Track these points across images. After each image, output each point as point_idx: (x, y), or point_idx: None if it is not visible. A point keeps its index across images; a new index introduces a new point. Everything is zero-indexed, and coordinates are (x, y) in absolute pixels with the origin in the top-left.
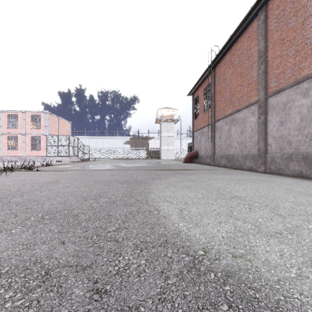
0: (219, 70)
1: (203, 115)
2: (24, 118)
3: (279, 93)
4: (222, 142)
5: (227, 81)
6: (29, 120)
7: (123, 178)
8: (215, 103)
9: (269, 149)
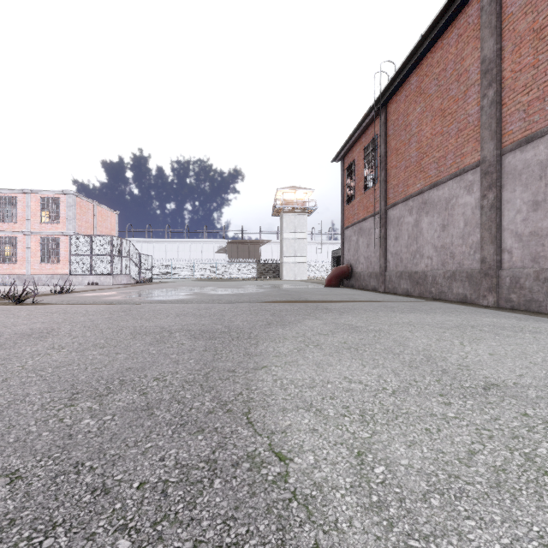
0: (395, 110)
1: (363, 196)
2: (28, 203)
3: (530, 143)
4: (402, 246)
5: (412, 129)
6: (38, 208)
7: (202, 323)
8: (387, 173)
9: (507, 260)
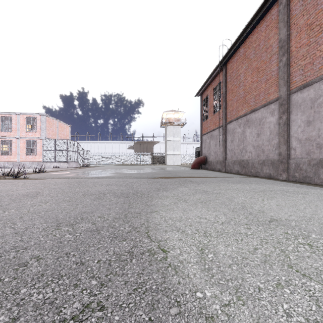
0: (231, 67)
1: (213, 117)
2: (19, 120)
3: (306, 88)
4: (235, 146)
5: (240, 78)
6: (24, 123)
7: (121, 189)
8: (227, 103)
9: (293, 153)
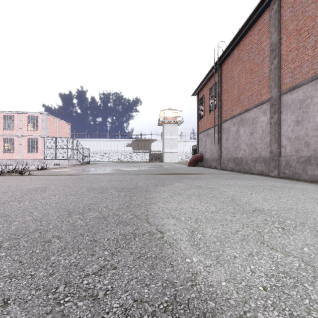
0: (226, 68)
1: (208, 116)
2: (20, 119)
3: (295, 89)
4: (229, 144)
5: (235, 79)
6: (26, 121)
7: (122, 184)
8: (222, 103)
9: (283, 151)
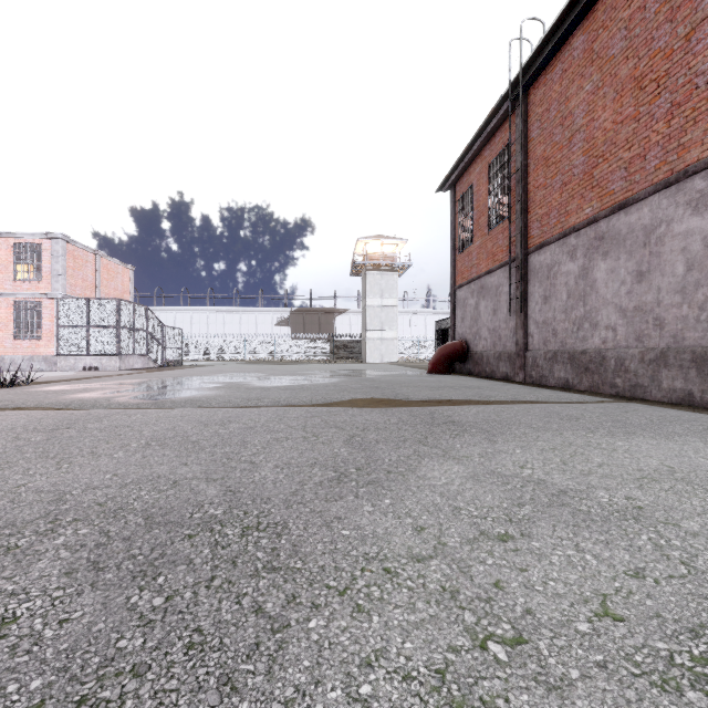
0: (542, 96)
1: (486, 238)
2: None
3: None
4: (556, 311)
5: (575, 120)
6: (11, 258)
7: (178, 474)
8: (529, 197)
9: None
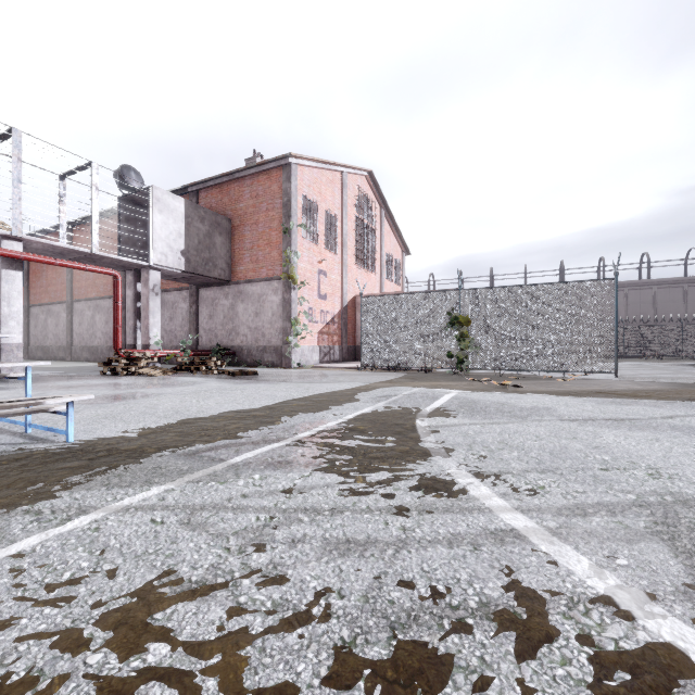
0: None
1: None
2: None
3: (79, 302)
4: (39, 332)
5: (44, 267)
6: None
7: None
8: (31, 284)
9: (75, 342)
